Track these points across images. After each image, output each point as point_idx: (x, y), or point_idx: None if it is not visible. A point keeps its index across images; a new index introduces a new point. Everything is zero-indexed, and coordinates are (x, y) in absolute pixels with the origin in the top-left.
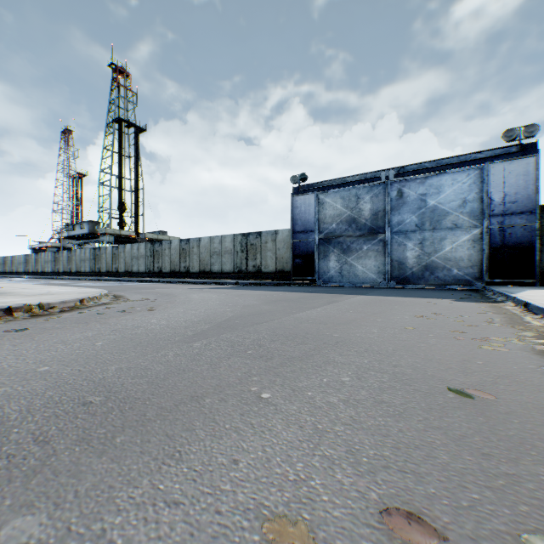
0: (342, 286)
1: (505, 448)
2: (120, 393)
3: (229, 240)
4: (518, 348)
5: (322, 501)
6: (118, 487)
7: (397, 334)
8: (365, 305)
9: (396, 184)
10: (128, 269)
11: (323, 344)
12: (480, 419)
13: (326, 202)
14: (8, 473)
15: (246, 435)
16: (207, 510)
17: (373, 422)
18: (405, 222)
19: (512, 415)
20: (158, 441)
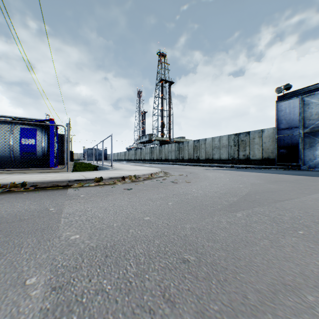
0: None
1: None
2: (206, 256)
3: (225, 138)
4: None
5: None
6: None
7: None
8: None
9: None
10: (166, 158)
11: None
12: None
13: (311, 102)
14: None
15: None
16: None
17: None
18: None
19: None
20: None
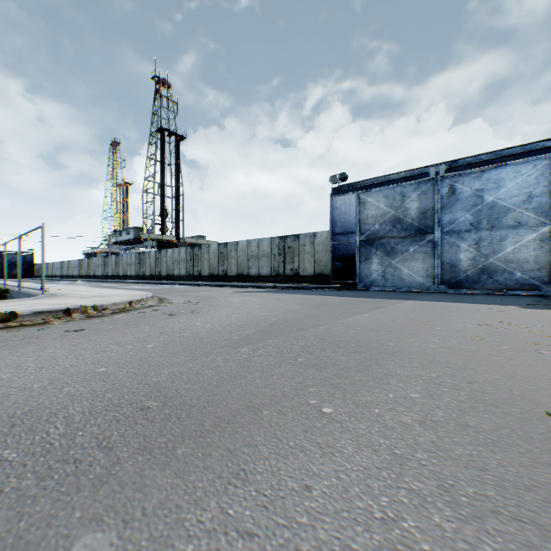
0: (386, 290)
1: None
2: (175, 399)
3: (266, 243)
4: None
5: None
6: (185, 507)
7: (462, 345)
8: (416, 311)
9: (447, 179)
10: (170, 273)
11: (379, 354)
12: None
13: (368, 202)
14: (76, 480)
15: (314, 456)
16: (286, 547)
17: (462, 450)
18: (458, 221)
19: None
20: (220, 456)
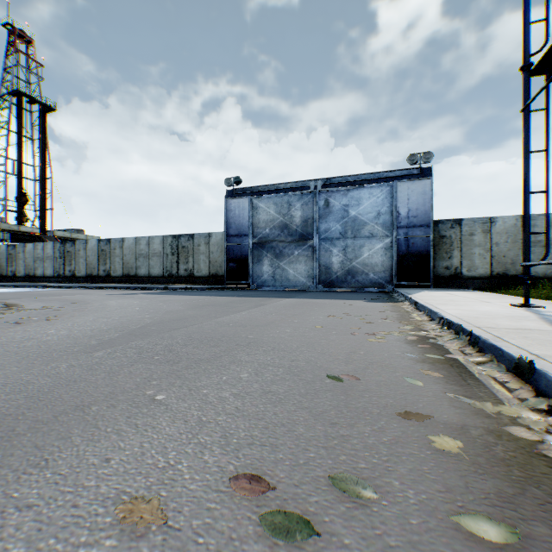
0: (275, 289)
1: (350, 417)
2: None
3: (157, 241)
4: (396, 339)
5: (183, 480)
6: None
7: (306, 333)
8: (288, 307)
9: (323, 194)
10: (31, 273)
11: (235, 346)
12: (342, 397)
13: (260, 207)
14: None
15: (127, 435)
16: (64, 506)
17: (254, 409)
18: (331, 230)
19: (367, 391)
20: (24, 453)
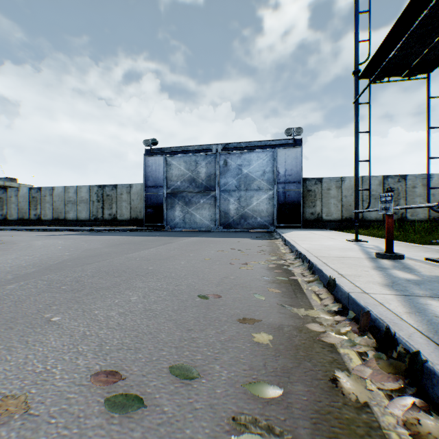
0: (185, 230)
1: (204, 324)
2: None
3: (85, 190)
4: (261, 267)
5: (54, 379)
6: None
7: (196, 264)
8: (190, 244)
9: (223, 155)
10: None
11: (135, 275)
12: (204, 311)
13: (173, 164)
14: None
15: (16, 350)
16: None
17: (132, 323)
18: (229, 183)
19: (224, 305)
20: None
